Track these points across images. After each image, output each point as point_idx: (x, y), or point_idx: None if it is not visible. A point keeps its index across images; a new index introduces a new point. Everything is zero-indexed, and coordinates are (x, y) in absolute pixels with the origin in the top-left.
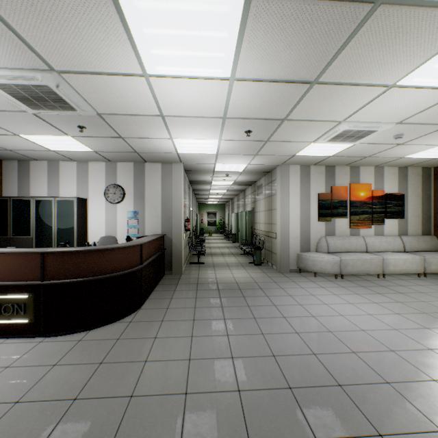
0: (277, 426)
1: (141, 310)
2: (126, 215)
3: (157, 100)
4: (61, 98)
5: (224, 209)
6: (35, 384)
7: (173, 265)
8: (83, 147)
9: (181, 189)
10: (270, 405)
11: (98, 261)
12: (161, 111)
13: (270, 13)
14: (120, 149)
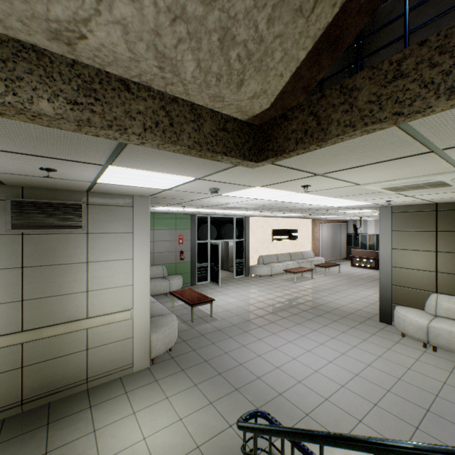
0: None
1: None
2: None
3: None
4: None
5: None
6: None
7: None
8: None
9: None
10: None
11: None
12: None
13: None
14: None
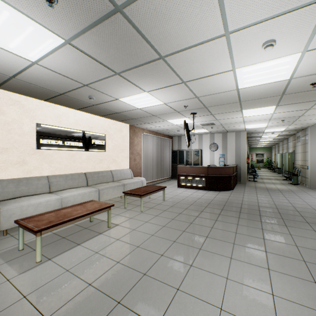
0: (285, 208)
1: (233, 190)
2: (218, 156)
3: (243, 119)
4: (214, 123)
5: (271, 150)
6: (215, 196)
7: (241, 179)
8: (206, 131)
9: (245, 143)
10: (285, 207)
11: (221, 171)
12: (243, 121)
13: (284, 106)
14: (220, 130)
